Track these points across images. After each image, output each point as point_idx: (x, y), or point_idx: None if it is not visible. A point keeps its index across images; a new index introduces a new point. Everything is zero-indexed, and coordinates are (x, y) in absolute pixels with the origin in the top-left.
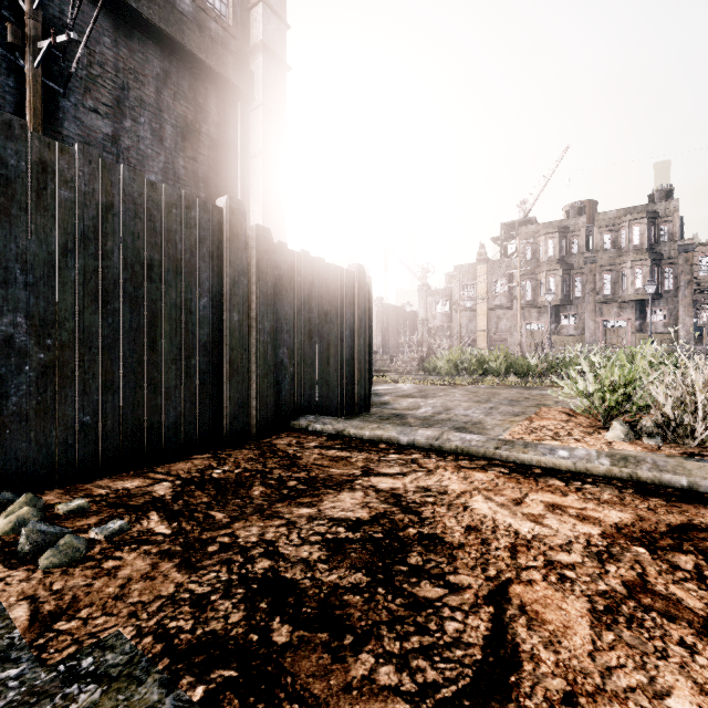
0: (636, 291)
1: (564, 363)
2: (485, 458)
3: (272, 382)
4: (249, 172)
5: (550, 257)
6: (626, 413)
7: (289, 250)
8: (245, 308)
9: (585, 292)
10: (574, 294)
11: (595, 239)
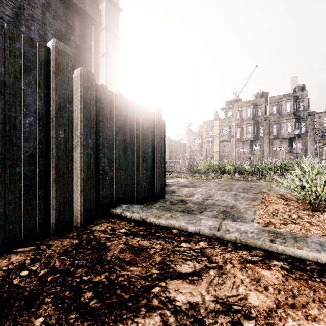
0: (288, 133)
1: (263, 167)
2: (260, 249)
3: (95, 183)
4: (98, 64)
5: (248, 117)
6: None
7: (109, 91)
8: (70, 128)
9: (264, 134)
10: (259, 135)
11: (269, 109)
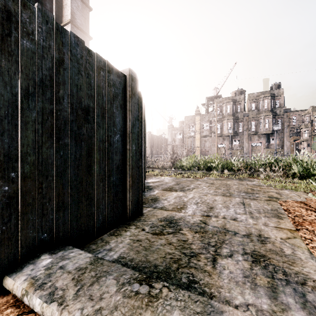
0: (266, 129)
1: (252, 163)
2: None
3: None
4: None
5: (228, 113)
6: None
7: None
8: None
9: (244, 129)
10: (239, 130)
11: (248, 105)
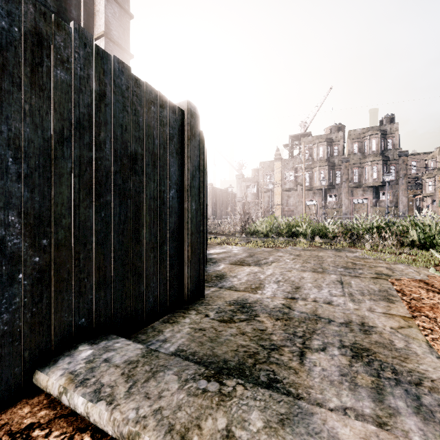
0: (374, 180)
1: (354, 228)
2: None
3: None
4: None
5: (321, 157)
6: None
7: None
8: None
9: (342, 180)
10: (336, 182)
11: (348, 147)
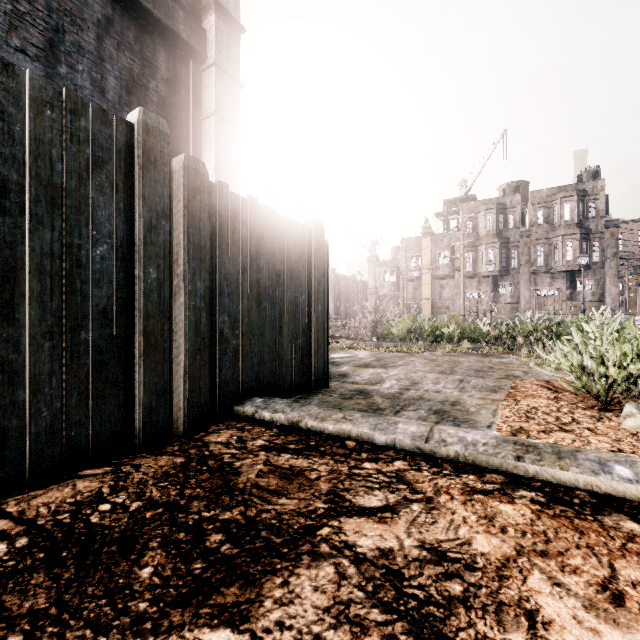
0: (567, 263)
1: (515, 330)
2: (499, 471)
3: (207, 359)
4: (201, 133)
5: (489, 231)
6: (634, 392)
7: (231, 193)
8: (167, 261)
9: (521, 263)
10: (511, 265)
11: (530, 215)
